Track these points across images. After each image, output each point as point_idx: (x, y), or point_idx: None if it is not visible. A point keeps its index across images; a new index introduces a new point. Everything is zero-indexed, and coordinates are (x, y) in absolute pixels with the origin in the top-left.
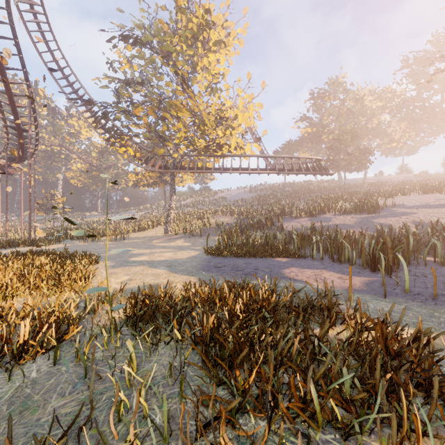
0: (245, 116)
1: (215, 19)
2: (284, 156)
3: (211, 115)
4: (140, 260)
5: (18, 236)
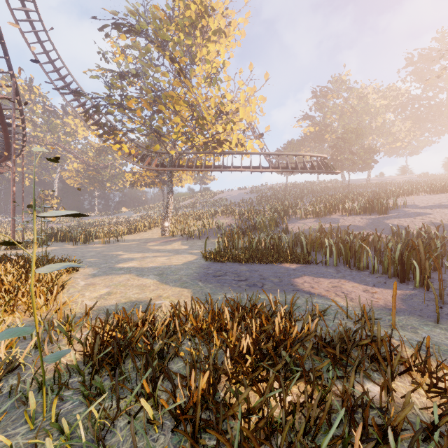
0: (246, 111)
1: (214, 6)
2: (288, 154)
3: (211, 109)
4: (127, 266)
5: (7, 238)
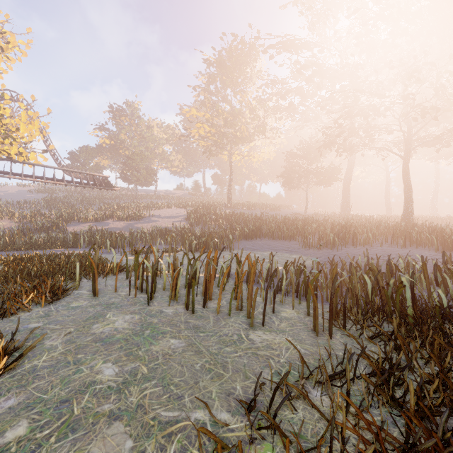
0: (29, 127)
1: None
2: (73, 170)
3: None
4: None
5: None
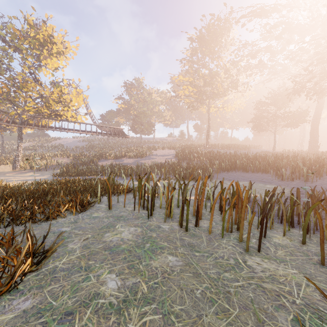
0: (77, 99)
1: (57, 40)
2: (102, 125)
3: (54, 96)
4: (14, 180)
5: None
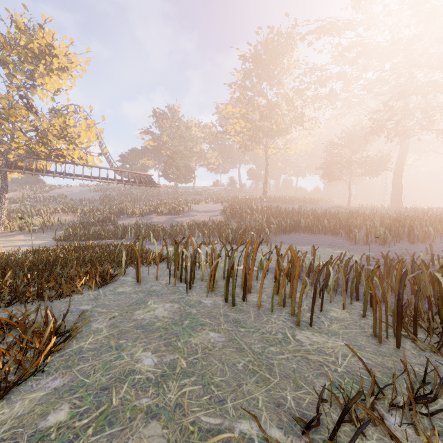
0: (87, 134)
1: (58, 52)
2: (122, 170)
3: (54, 128)
4: None
5: None
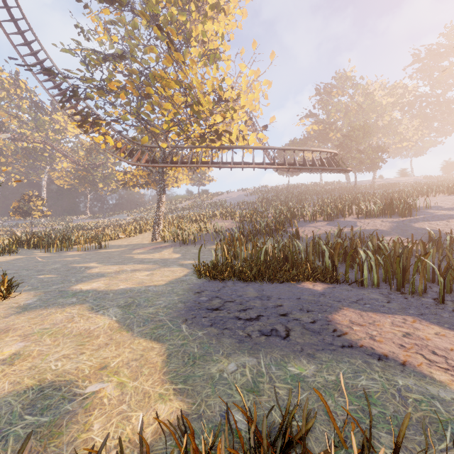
0: (248, 98)
1: None
2: (295, 149)
3: (208, 96)
4: (87, 289)
5: None
